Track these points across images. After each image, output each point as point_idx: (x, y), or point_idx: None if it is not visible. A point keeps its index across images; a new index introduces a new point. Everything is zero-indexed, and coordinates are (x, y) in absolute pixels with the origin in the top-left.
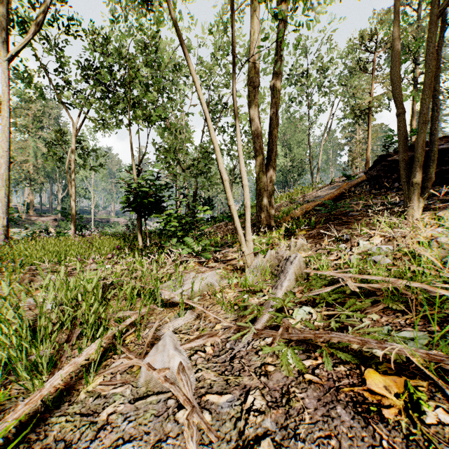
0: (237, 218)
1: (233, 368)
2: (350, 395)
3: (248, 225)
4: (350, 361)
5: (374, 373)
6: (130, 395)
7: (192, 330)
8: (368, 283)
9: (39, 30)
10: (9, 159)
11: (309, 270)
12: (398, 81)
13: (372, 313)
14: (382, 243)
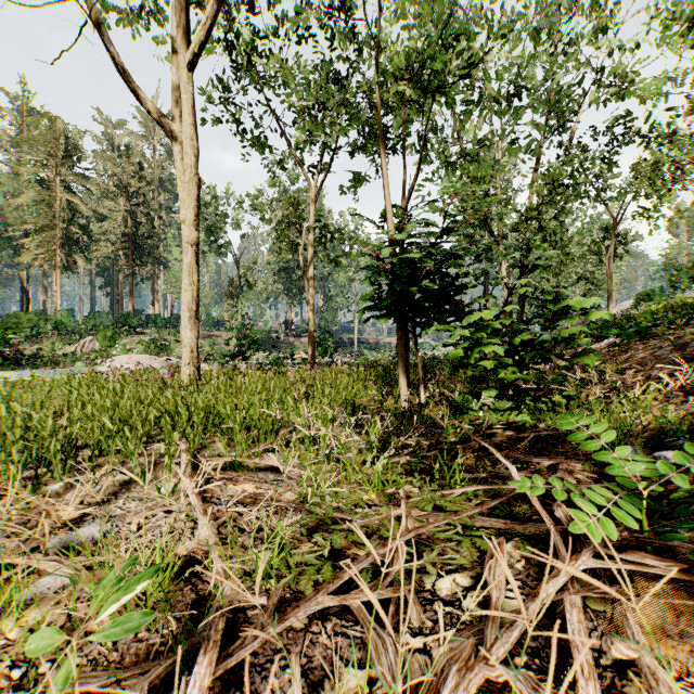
0: None
1: None
2: None
3: None
4: None
5: None
6: None
7: None
8: None
9: None
10: (195, 238)
11: None
12: None
13: None
14: None
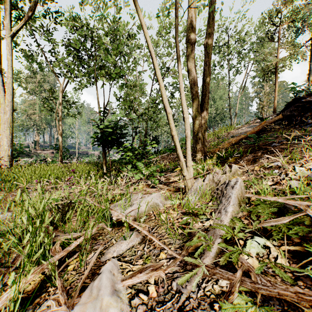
0: (179, 146)
1: None
2: None
3: (188, 153)
4: None
5: None
6: None
7: (136, 256)
8: None
9: (32, 13)
10: (12, 107)
11: (250, 194)
12: None
13: None
14: None
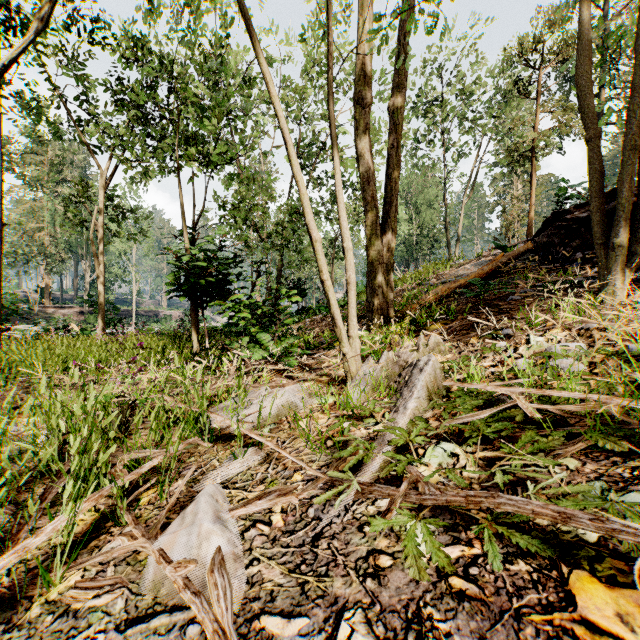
0: (335, 301)
1: (317, 559)
2: (546, 630)
3: (351, 312)
4: (536, 552)
5: (590, 582)
6: (121, 611)
7: (254, 481)
8: (553, 404)
9: (45, 28)
10: (1, 219)
11: (449, 382)
12: (589, 86)
13: (566, 456)
14: (566, 339)
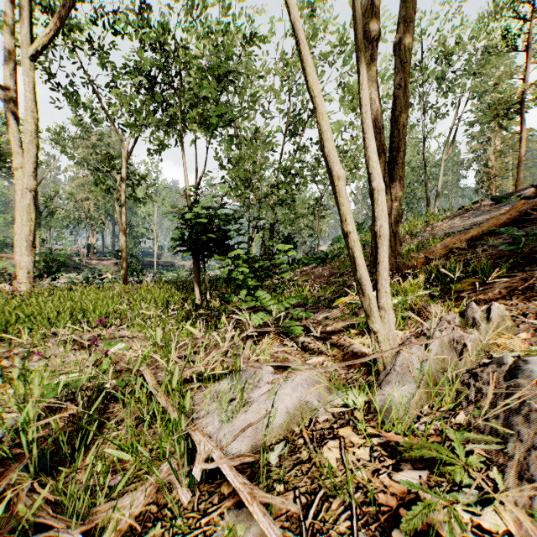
0: (362, 260)
1: None
2: None
3: (383, 275)
4: None
5: None
6: None
7: None
8: None
9: (68, 13)
10: (34, 186)
11: None
12: None
13: None
14: None
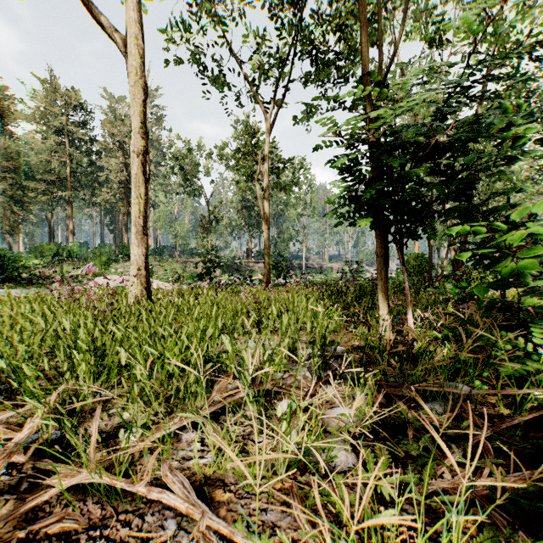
0: None
1: None
2: None
3: None
4: None
5: None
6: None
7: None
8: None
9: None
10: (141, 147)
11: None
12: None
13: None
14: None
